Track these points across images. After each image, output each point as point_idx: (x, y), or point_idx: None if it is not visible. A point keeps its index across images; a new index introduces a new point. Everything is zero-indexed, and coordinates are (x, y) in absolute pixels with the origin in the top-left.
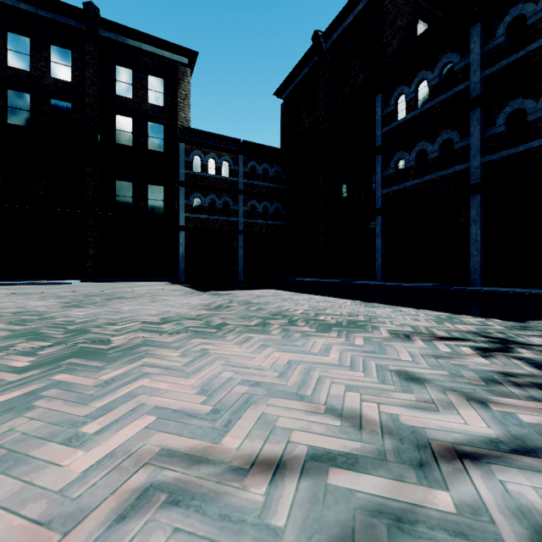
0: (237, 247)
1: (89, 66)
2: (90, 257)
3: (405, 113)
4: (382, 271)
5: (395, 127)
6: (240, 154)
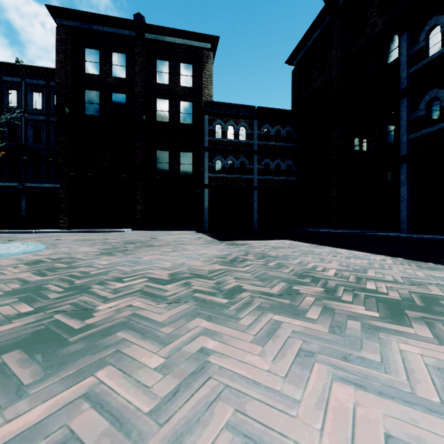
0: (252, 201)
1: (138, 63)
2: (138, 211)
3: (439, 46)
4: (408, 222)
5: (427, 64)
6: (255, 119)
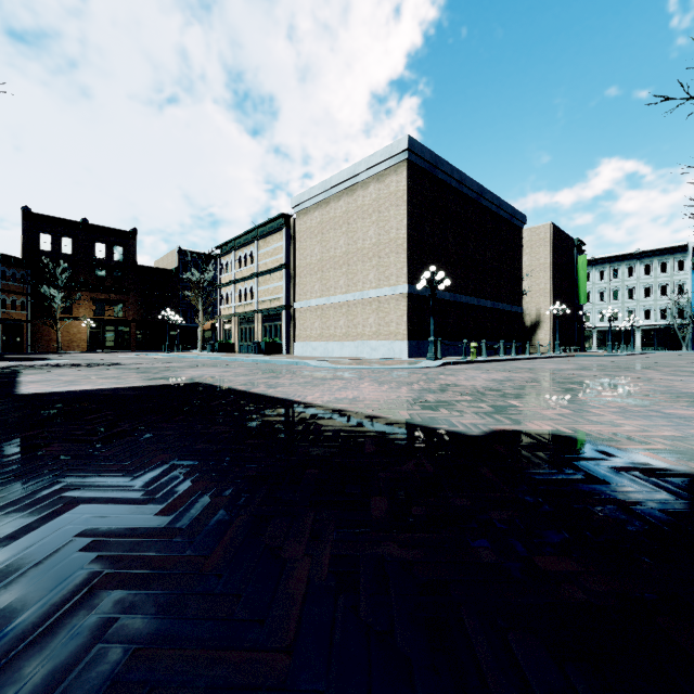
0: None
1: None
2: None
3: None
4: None
5: None
6: None
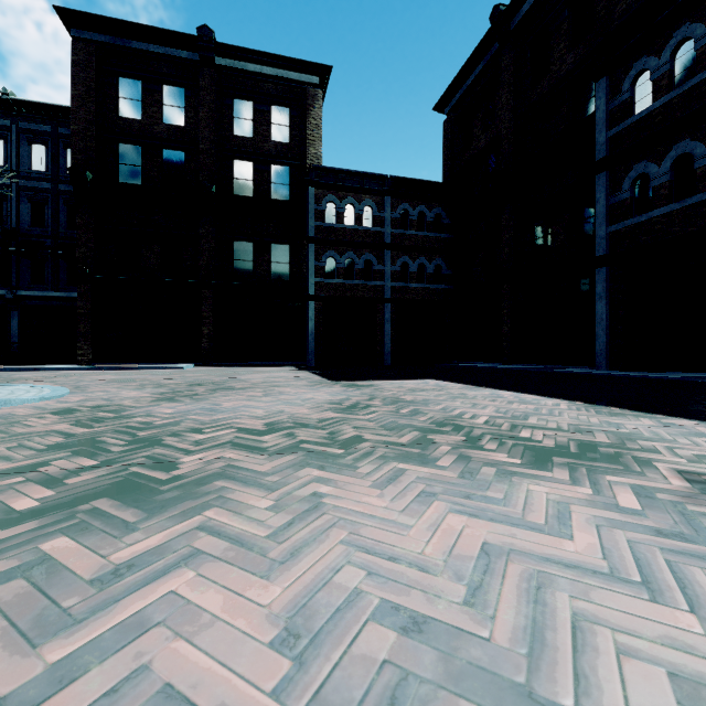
0: (383, 321)
1: (203, 104)
2: (204, 336)
3: (649, 101)
4: (607, 353)
5: (632, 125)
6: (387, 195)
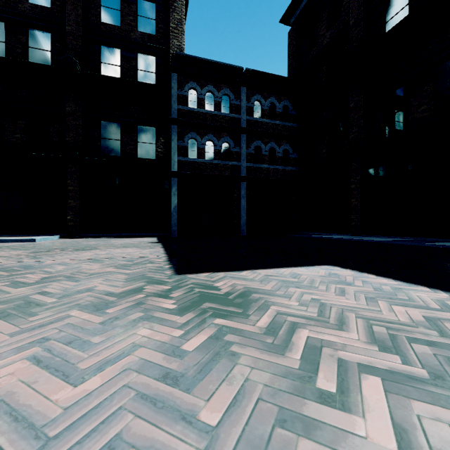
0: (239, 197)
1: None
2: (70, 208)
3: None
4: None
5: None
6: (243, 86)
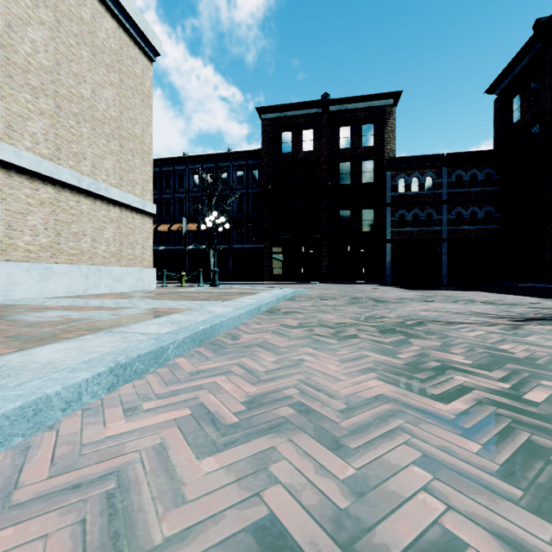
0: (440, 254)
1: (323, 136)
2: (324, 266)
3: None
4: None
5: None
6: (444, 167)
